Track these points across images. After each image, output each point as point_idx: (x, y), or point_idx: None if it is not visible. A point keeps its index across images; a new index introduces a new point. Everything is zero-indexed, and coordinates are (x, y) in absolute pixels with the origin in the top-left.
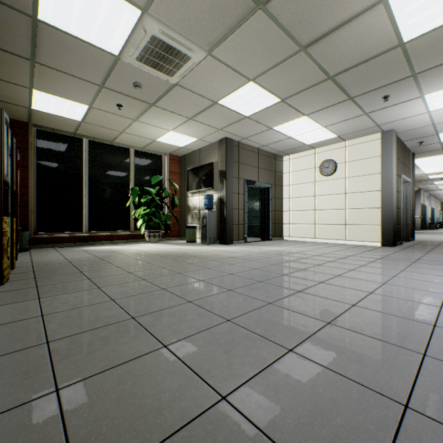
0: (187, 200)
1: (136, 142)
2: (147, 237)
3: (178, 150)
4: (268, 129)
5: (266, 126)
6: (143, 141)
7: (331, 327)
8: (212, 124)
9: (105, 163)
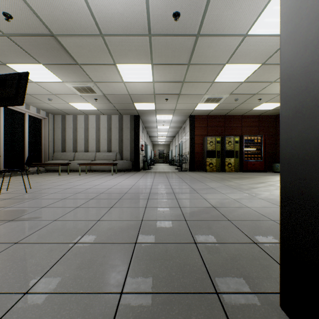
0: None
1: None
2: None
3: None
4: None
5: None
6: None
7: (154, 175)
8: None
9: None
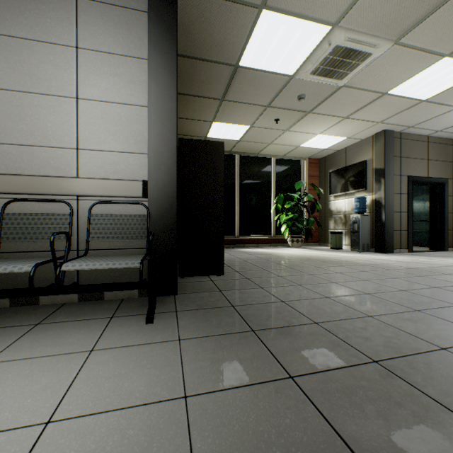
0: (329, 204)
1: (278, 151)
2: (289, 242)
3: (319, 153)
4: (452, 109)
5: (451, 106)
6: (286, 149)
7: None
8: (370, 119)
9: (251, 174)
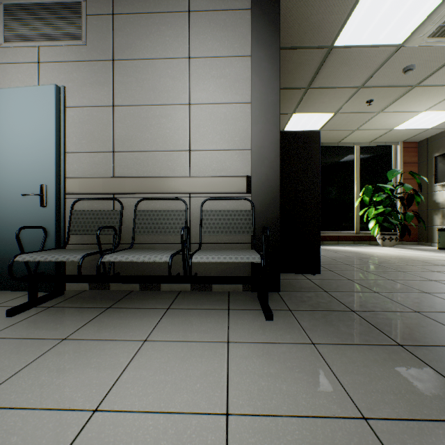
0: (433, 195)
1: (364, 137)
2: (379, 240)
3: (420, 134)
4: None
5: None
6: (375, 134)
7: None
8: None
9: (330, 165)
